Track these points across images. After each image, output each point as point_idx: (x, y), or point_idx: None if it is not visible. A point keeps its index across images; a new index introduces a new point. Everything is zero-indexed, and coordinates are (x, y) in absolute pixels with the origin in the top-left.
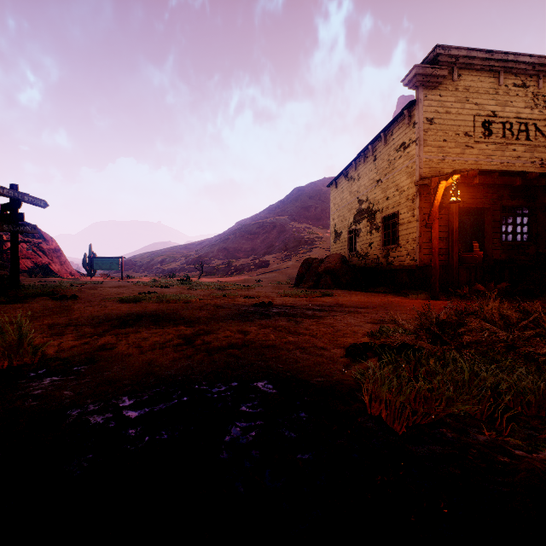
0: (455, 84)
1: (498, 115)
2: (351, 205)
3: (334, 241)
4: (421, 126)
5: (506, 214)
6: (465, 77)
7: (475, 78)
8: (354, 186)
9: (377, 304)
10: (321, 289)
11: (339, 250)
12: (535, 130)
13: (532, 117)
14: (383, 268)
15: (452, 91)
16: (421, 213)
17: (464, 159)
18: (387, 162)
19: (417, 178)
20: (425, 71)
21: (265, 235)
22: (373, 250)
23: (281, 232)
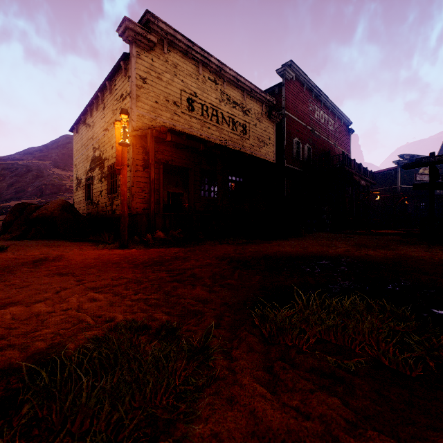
0: (166, 56)
1: (199, 97)
2: (88, 152)
3: (76, 188)
4: (134, 81)
5: (204, 175)
6: (174, 54)
7: (182, 59)
8: (90, 133)
9: (13, 264)
10: (24, 240)
11: (80, 197)
12: (222, 117)
13: (221, 107)
14: (108, 216)
15: (163, 61)
16: (134, 164)
17: (173, 124)
18: (112, 111)
19: (131, 130)
20: (136, 28)
21: (15, 178)
22: (103, 198)
23: (38, 177)
